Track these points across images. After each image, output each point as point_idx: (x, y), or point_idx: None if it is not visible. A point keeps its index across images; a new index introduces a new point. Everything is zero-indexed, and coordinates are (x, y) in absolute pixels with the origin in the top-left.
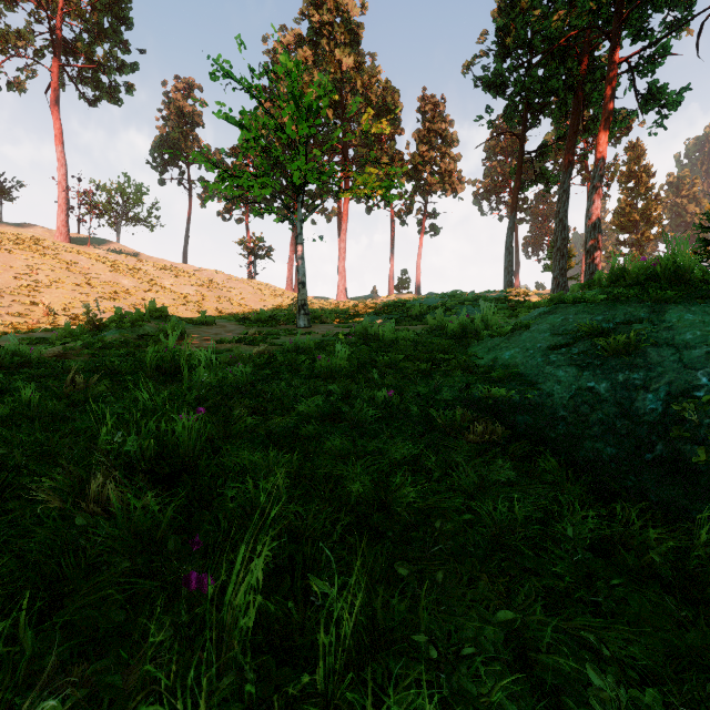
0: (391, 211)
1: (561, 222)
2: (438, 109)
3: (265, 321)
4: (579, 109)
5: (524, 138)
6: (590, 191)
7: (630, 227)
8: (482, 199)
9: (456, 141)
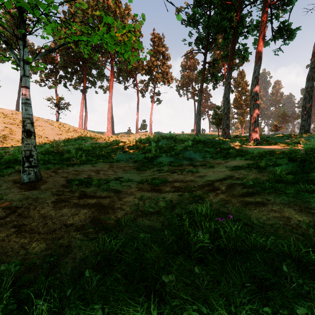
0: (137, 89)
1: (227, 99)
2: (161, 40)
3: (19, 160)
4: (235, 40)
5: (206, 54)
6: (253, 80)
7: (240, 107)
8: (180, 89)
9: (169, 58)
